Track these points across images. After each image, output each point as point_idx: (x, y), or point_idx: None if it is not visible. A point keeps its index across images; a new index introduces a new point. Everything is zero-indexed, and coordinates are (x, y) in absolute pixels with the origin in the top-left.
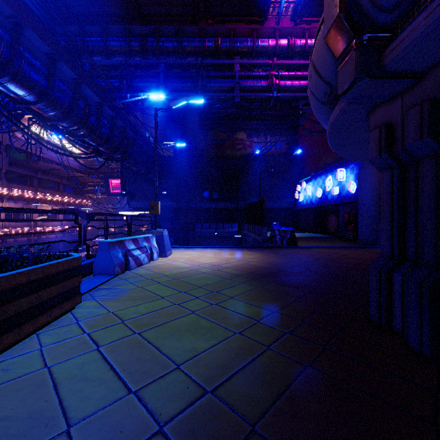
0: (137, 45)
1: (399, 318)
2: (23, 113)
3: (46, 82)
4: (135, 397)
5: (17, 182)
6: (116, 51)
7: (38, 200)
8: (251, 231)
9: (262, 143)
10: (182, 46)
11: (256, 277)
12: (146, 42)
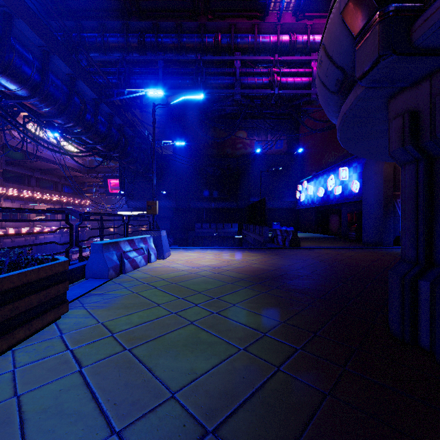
0: (135, 40)
1: (426, 332)
2: (18, 110)
3: (39, 77)
4: None
5: (14, 182)
6: (114, 47)
7: (35, 200)
8: (252, 231)
9: (262, 142)
10: (181, 42)
11: (260, 281)
12: (144, 38)
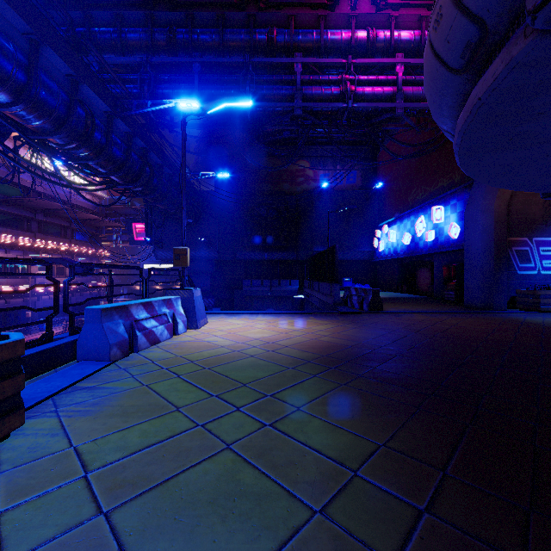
0: (162, 37)
1: None
2: (6, 128)
3: (24, 75)
4: None
5: (10, 226)
6: (134, 46)
7: (37, 249)
8: (317, 290)
9: (330, 175)
10: (224, 39)
11: (334, 364)
12: (174, 34)
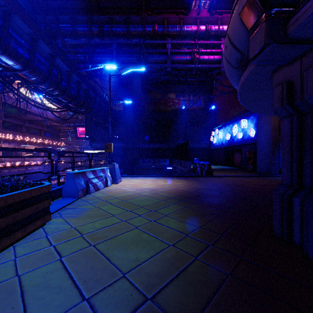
0: (96, 29)
1: (298, 233)
2: (13, 78)
3: (29, 55)
4: (88, 304)
5: (11, 129)
6: (81, 34)
7: (25, 142)
8: (179, 164)
9: (186, 101)
10: (129, 30)
11: (184, 199)
12: (103, 28)
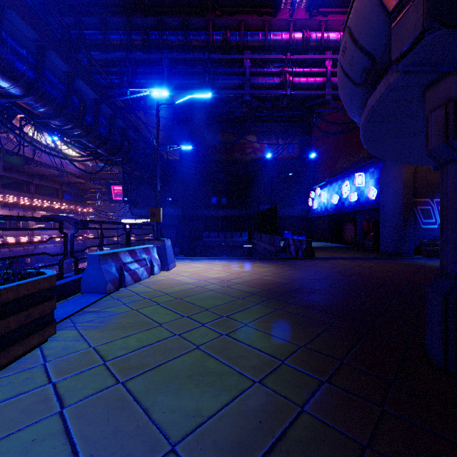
0: (138, 38)
1: None
2: (14, 111)
3: (34, 74)
4: None
5: (12, 188)
6: (116, 45)
7: (35, 207)
8: (263, 240)
9: (273, 147)
10: (188, 39)
11: (273, 296)
12: (148, 36)
